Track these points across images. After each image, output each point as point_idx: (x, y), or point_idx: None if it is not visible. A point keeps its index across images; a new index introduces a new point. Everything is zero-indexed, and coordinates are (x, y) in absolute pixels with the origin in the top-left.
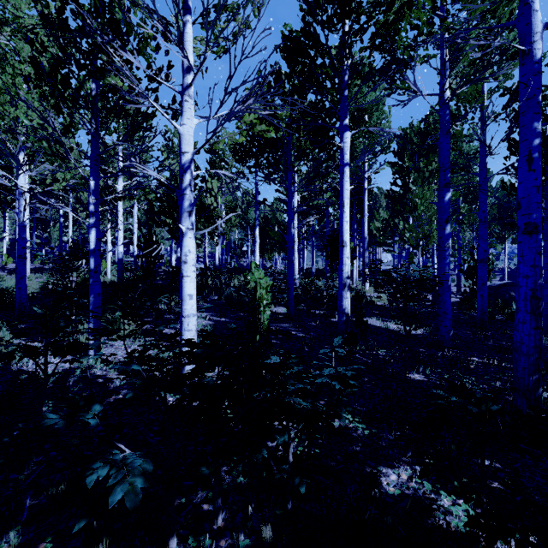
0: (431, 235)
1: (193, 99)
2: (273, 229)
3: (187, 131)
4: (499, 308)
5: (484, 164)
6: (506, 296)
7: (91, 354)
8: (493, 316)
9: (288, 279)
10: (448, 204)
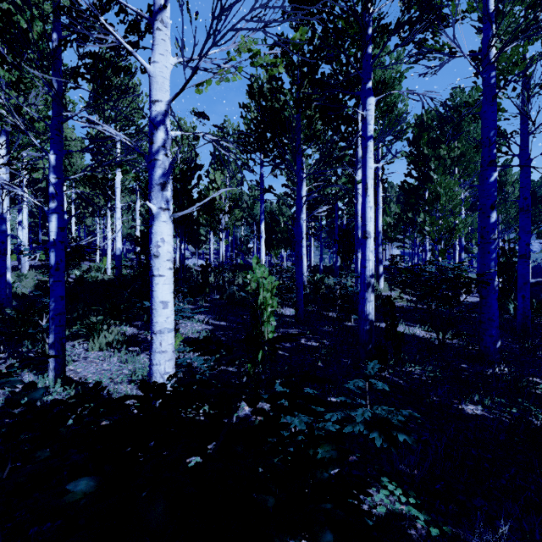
0: (456, 228)
1: (168, 28)
2: (279, 224)
3: (160, 71)
4: (535, 310)
5: (526, 143)
6: (541, 296)
7: (51, 372)
8: (531, 319)
9: (297, 277)
10: (494, 186)
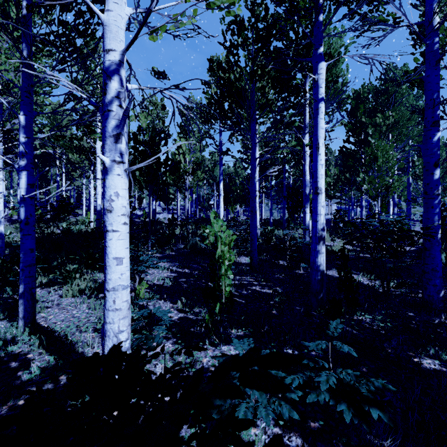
0: (392, 186)
1: None
2: (236, 184)
3: (114, 20)
4: None
5: None
6: None
7: (21, 320)
8: None
9: (252, 230)
10: (437, 145)
